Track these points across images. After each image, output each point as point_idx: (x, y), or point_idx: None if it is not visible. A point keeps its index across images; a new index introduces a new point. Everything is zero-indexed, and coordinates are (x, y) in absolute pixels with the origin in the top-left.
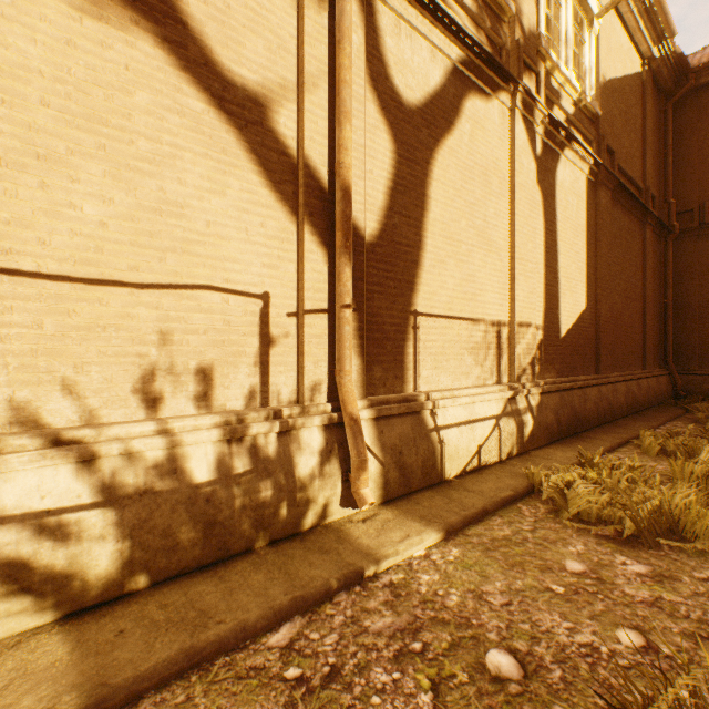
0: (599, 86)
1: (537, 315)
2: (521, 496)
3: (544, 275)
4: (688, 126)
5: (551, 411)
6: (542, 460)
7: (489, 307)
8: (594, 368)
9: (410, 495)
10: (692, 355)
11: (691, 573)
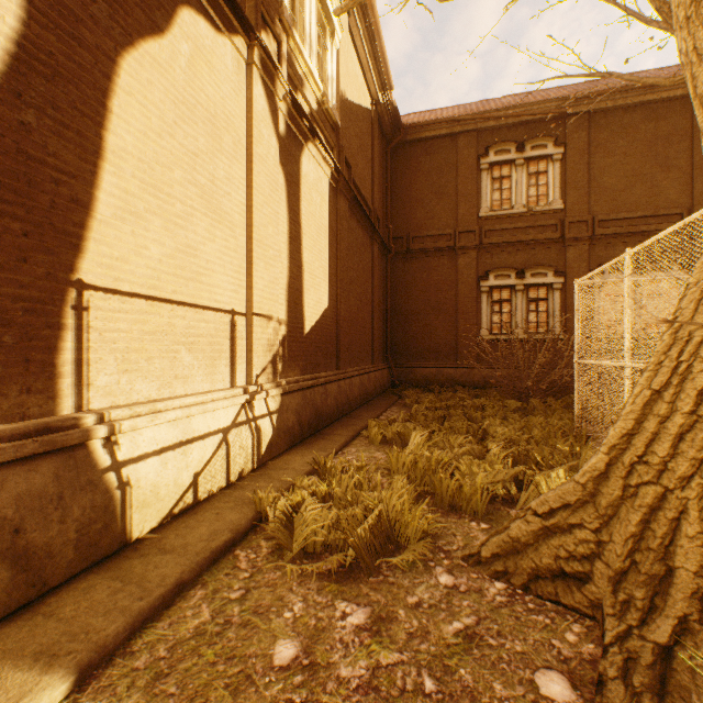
0: (340, 100)
1: (281, 308)
2: (243, 535)
3: (288, 266)
4: (401, 171)
5: (293, 412)
6: (279, 472)
7: (219, 292)
8: (336, 364)
9: (44, 599)
10: (403, 352)
11: (406, 599)
